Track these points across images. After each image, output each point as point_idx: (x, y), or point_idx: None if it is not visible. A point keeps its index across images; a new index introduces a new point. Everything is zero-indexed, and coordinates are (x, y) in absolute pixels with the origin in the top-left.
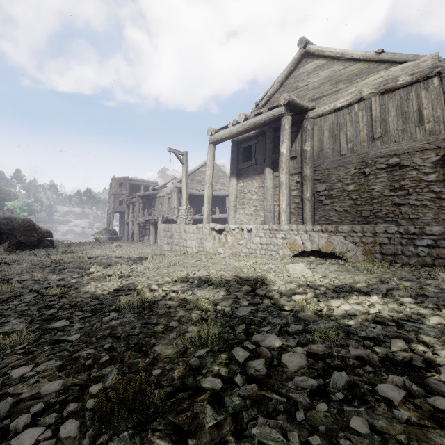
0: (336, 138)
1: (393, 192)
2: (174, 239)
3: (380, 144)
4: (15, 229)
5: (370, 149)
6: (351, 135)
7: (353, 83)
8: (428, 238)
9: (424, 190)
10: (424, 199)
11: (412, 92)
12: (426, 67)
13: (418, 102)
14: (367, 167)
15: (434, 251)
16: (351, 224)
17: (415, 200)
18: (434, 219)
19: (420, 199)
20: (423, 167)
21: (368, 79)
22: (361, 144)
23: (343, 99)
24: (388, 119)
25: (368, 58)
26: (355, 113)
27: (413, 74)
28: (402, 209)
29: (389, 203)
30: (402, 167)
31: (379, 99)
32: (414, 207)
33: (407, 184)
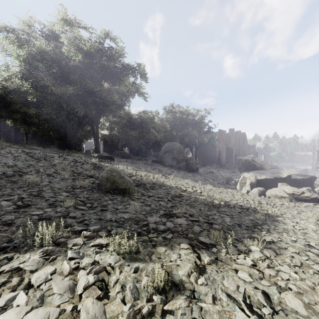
0: None
1: None
2: (308, 174)
3: None
4: (272, 168)
5: None
6: None
7: None
8: None
9: None
10: None
11: None
12: None
13: None
14: None
15: None
16: None
17: None
18: None
19: None
20: None
21: None
22: None
23: None
24: None
25: None
26: None
27: None
28: None
29: None
30: None
31: None
32: None
33: None
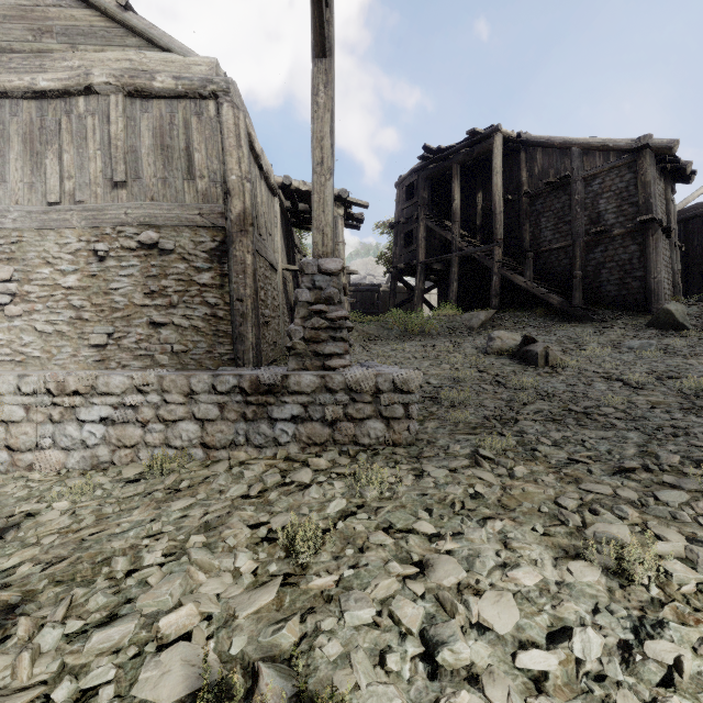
0: (39, 161)
1: (149, 300)
2: None
3: (128, 199)
4: None
5: (109, 204)
6: (72, 162)
7: (79, 50)
8: (103, 401)
9: (196, 301)
10: (196, 316)
11: (179, 112)
12: (199, 75)
13: (188, 135)
14: (103, 240)
15: (113, 431)
16: (71, 364)
17: (183, 317)
18: (208, 353)
19: (190, 317)
20: (195, 257)
21: (106, 54)
22: (92, 190)
23: (53, 74)
24: (140, 150)
25: (103, 7)
26: (79, 116)
27: (178, 78)
28: (163, 334)
29: (143, 320)
30: (164, 251)
31: (127, 105)
32: (182, 330)
33: (171, 286)
